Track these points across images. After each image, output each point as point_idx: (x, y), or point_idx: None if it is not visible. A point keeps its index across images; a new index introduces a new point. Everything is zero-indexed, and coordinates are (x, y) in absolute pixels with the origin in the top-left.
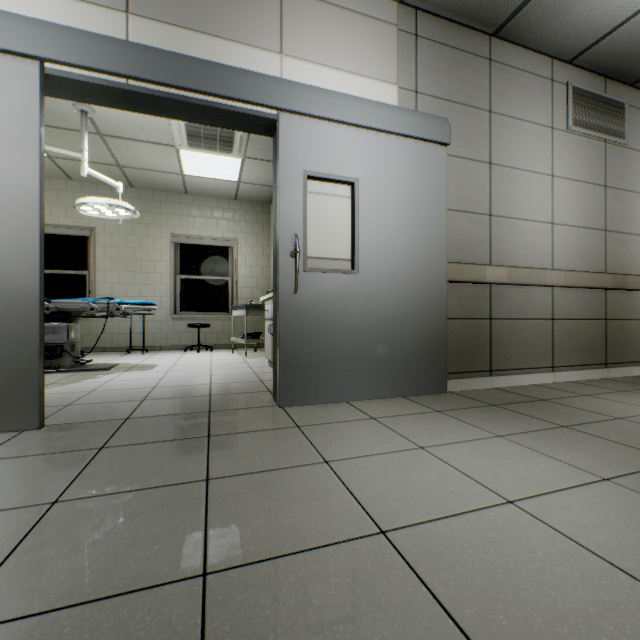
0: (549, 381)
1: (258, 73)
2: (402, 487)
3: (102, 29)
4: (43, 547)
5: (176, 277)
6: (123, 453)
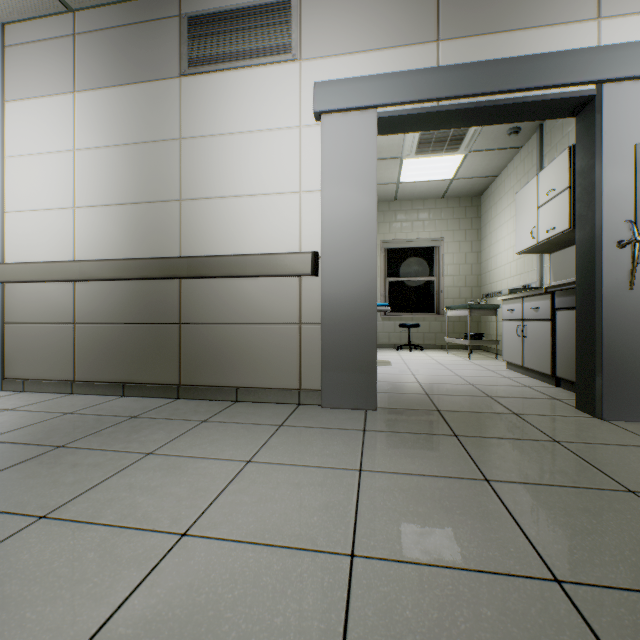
0: None
1: (575, 50)
2: None
3: (417, 64)
4: (538, 522)
5: (384, 280)
6: (484, 444)
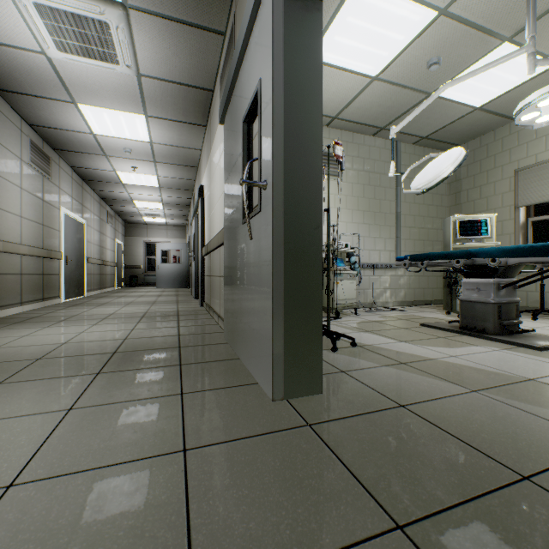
0: (21, 311)
1: None
2: (48, 340)
3: None
4: None
5: None
6: None
